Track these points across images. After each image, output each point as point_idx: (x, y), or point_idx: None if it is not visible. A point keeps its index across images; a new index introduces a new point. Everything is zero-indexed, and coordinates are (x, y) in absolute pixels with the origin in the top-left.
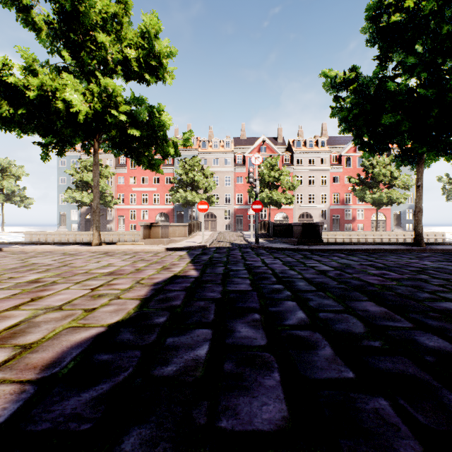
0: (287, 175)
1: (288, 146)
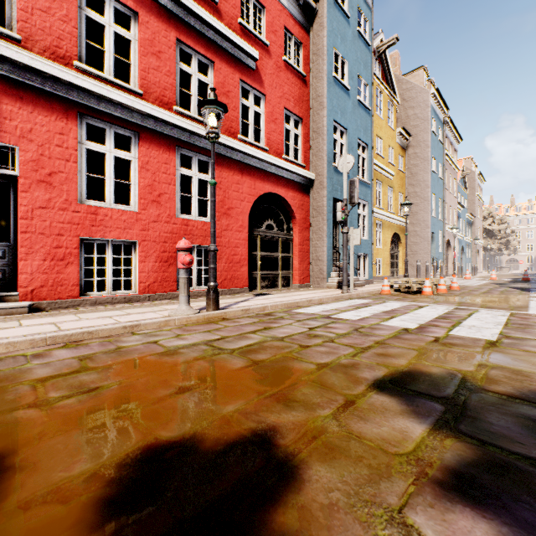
0: None
1: None
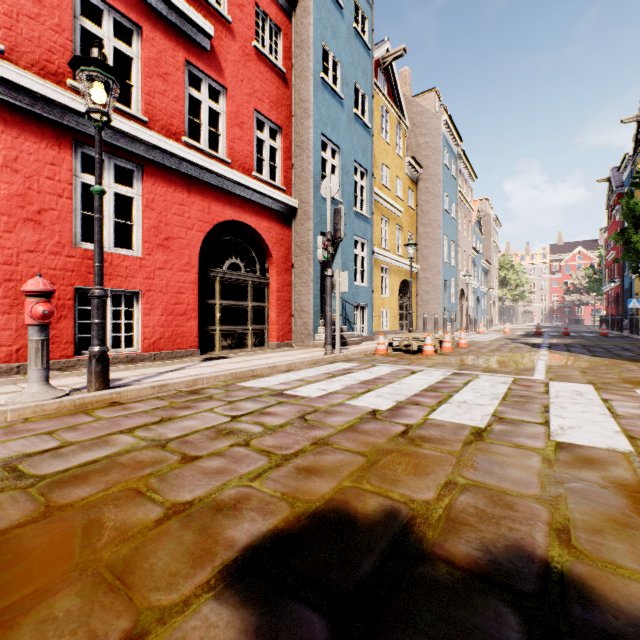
0: None
1: None
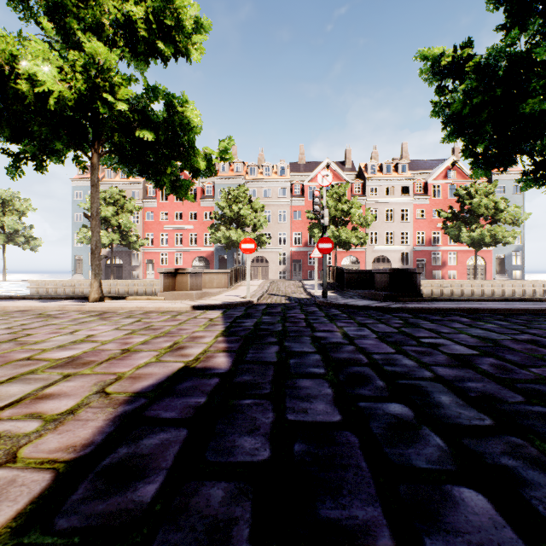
0: (358, 208)
1: (359, 172)
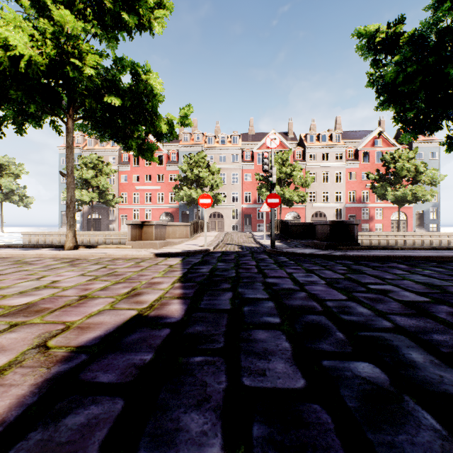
0: (300, 170)
1: (300, 141)
